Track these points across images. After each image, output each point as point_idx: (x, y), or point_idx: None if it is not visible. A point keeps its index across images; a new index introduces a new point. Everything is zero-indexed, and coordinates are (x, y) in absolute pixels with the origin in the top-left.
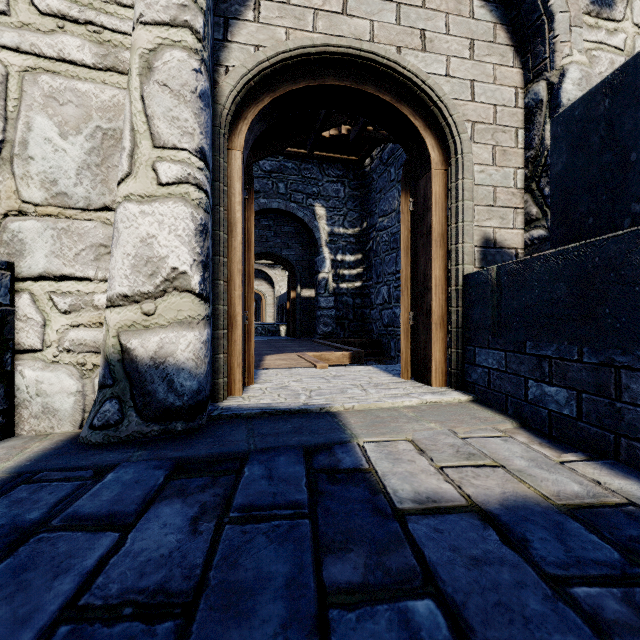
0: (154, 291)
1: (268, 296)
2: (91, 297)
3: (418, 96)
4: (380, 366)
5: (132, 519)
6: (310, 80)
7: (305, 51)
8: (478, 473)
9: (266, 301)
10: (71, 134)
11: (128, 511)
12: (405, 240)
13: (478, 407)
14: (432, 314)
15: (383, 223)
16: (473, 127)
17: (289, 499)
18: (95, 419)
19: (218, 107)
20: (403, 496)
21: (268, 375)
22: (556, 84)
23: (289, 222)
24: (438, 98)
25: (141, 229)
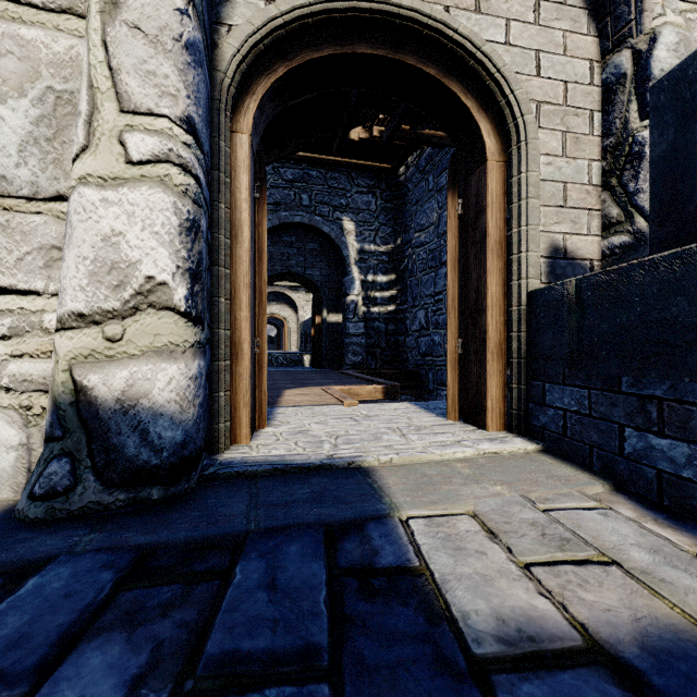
0: (121, 308)
1: (291, 322)
2: (39, 317)
3: (471, 68)
4: (420, 403)
5: (40, 673)
6: (336, 47)
7: (329, 6)
8: (582, 574)
9: (289, 327)
10: (11, 96)
11: (34, 659)
12: (452, 251)
13: (552, 460)
14: (487, 341)
15: (420, 239)
16: (538, 108)
17: (298, 632)
18: (36, 485)
19: (217, 74)
20: (478, 624)
21: (285, 415)
22: (645, 52)
23: (314, 238)
24: (496, 69)
25: (103, 223)
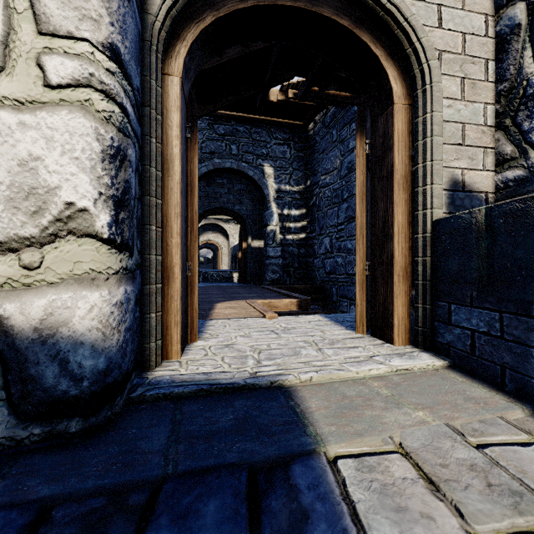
0: (39, 235)
1: (223, 247)
2: None
3: (381, 19)
4: (329, 315)
5: None
6: None
7: None
8: None
9: (222, 251)
10: None
11: None
12: (360, 185)
13: (462, 378)
14: (394, 264)
15: (325, 180)
16: (440, 56)
17: None
18: None
19: (148, 17)
20: None
21: (215, 327)
22: None
23: (241, 180)
24: (404, 19)
25: (19, 148)
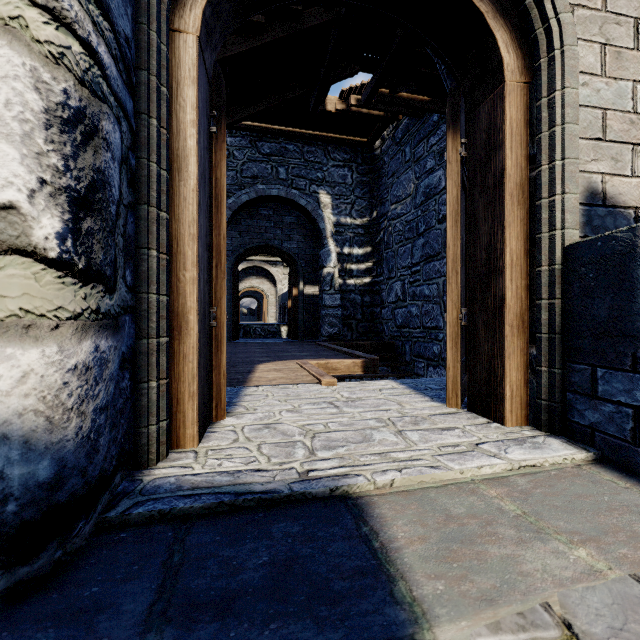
0: None
1: (270, 295)
2: None
3: None
4: (406, 381)
5: None
6: None
7: None
8: None
9: (268, 300)
10: None
11: None
12: (453, 202)
13: (623, 481)
14: (506, 311)
15: (396, 210)
16: (572, 13)
17: None
18: None
19: None
20: None
21: (254, 398)
22: None
23: (290, 211)
24: None
25: None
